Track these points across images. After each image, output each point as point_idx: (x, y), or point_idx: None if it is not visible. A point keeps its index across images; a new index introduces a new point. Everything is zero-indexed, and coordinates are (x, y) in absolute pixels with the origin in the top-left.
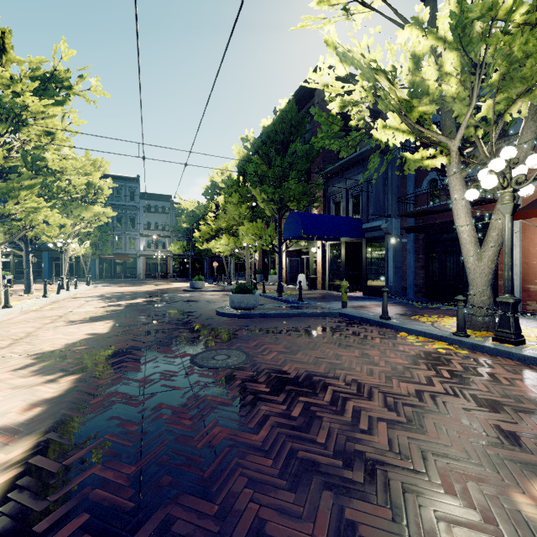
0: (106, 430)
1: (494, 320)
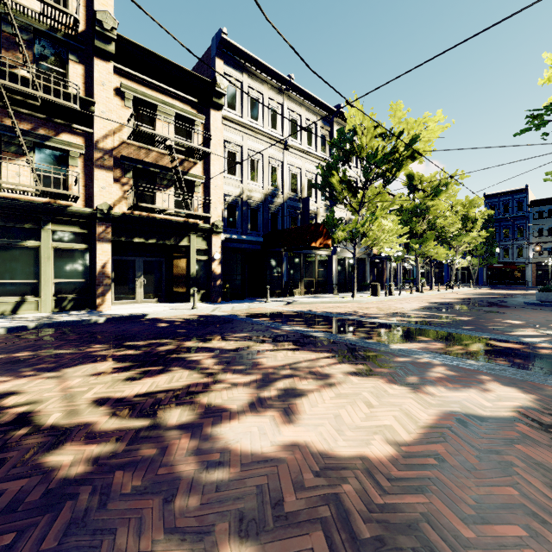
0: (437, 308)
1: None
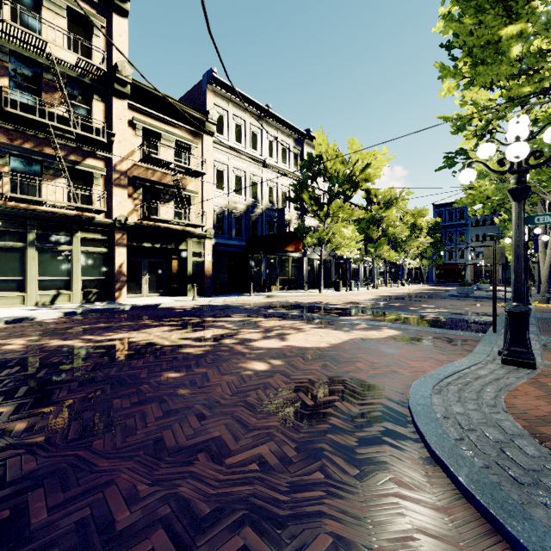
0: (382, 299)
1: (547, 299)
